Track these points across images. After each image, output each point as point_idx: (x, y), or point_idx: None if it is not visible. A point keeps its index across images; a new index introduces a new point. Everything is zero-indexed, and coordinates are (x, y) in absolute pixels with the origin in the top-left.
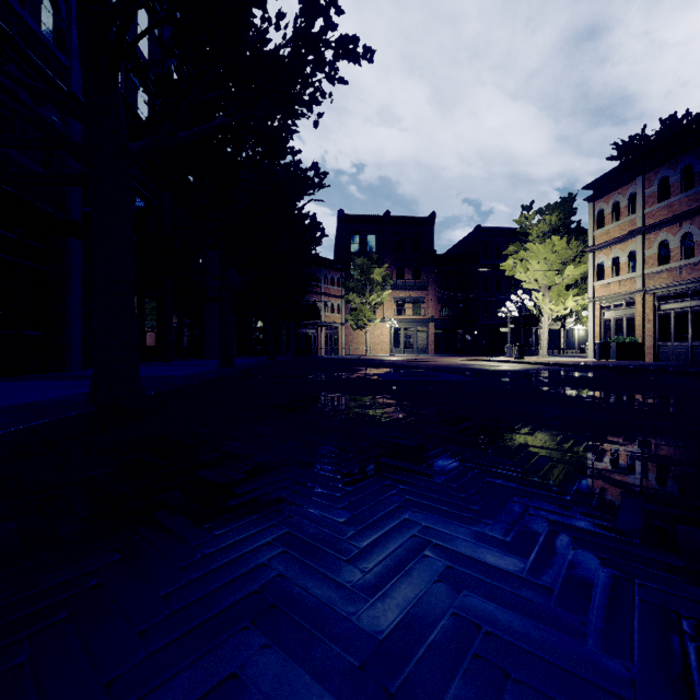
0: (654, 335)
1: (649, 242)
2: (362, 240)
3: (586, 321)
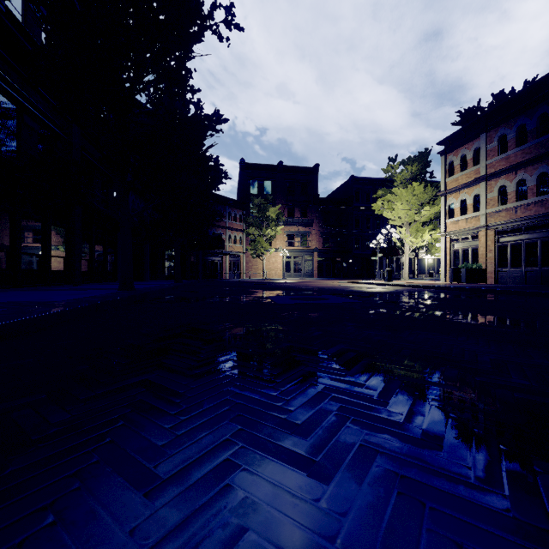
0: (494, 262)
1: (490, 187)
2: (260, 184)
3: (434, 251)
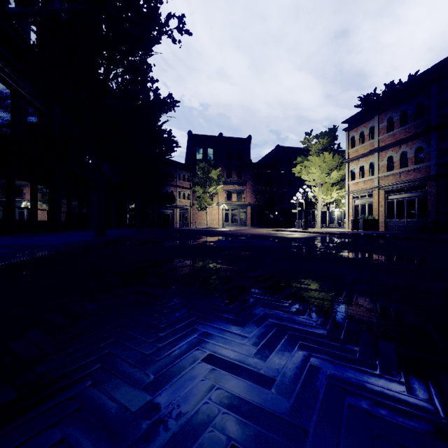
0: (384, 214)
1: (381, 157)
2: (204, 151)
3: (342, 206)
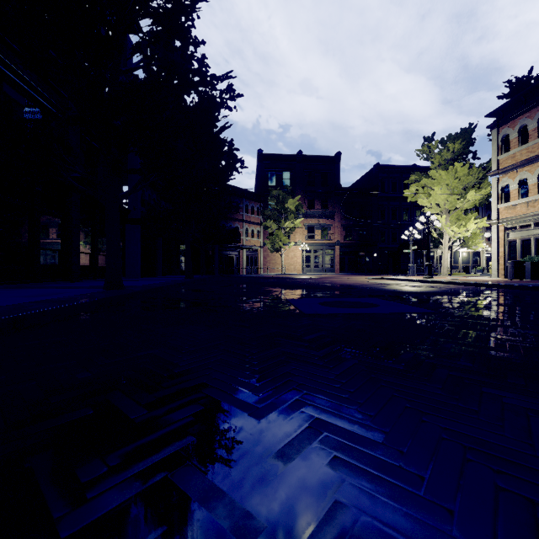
0: None
1: None
2: (278, 175)
3: (471, 244)
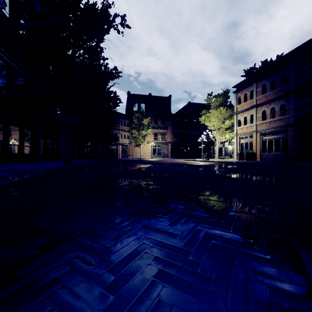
0: (260, 149)
1: (258, 111)
2: (138, 105)
3: (233, 143)
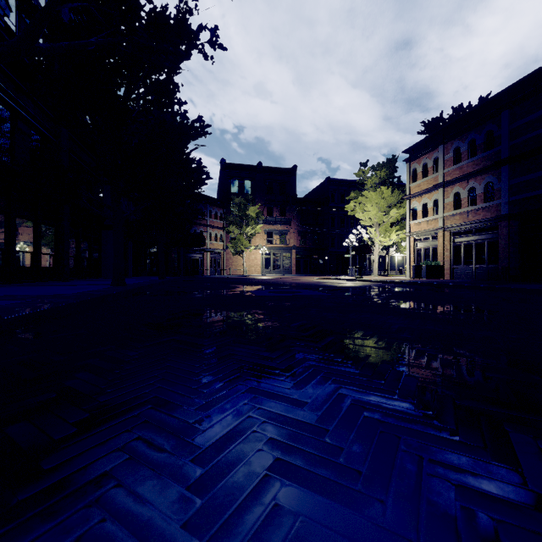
0: (450, 260)
1: (447, 193)
2: (240, 183)
3: (403, 250)
